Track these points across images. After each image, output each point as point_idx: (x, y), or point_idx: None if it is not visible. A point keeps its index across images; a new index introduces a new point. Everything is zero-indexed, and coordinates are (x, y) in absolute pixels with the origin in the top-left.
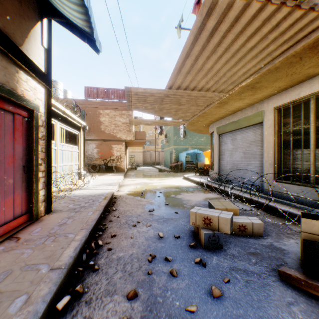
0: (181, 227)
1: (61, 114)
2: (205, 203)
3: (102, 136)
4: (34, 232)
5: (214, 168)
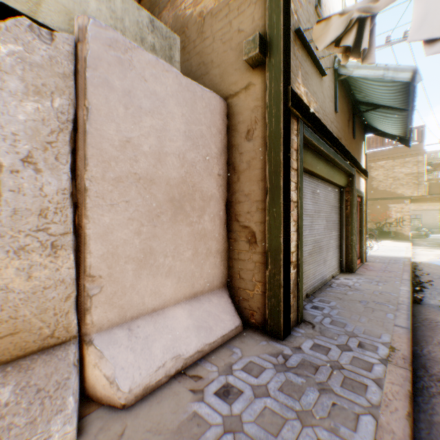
0: None
1: None
2: None
3: (373, 195)
4: (370, 267)
5: None
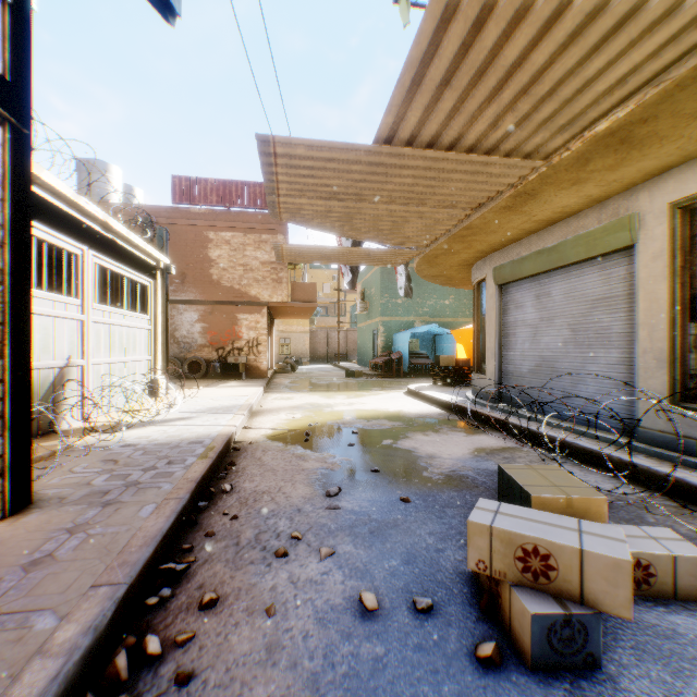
0: (428, 559)
1: (97, 230)
2: (479, 466)
3: (214, 294)
4: None
5: (487, 368)
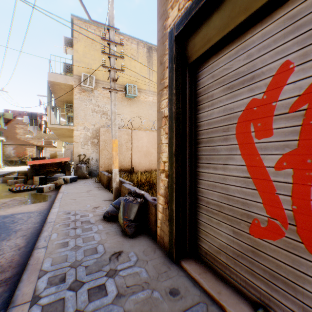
0: None
1: None
2: None
3: (19, 142)
4: None
5: None
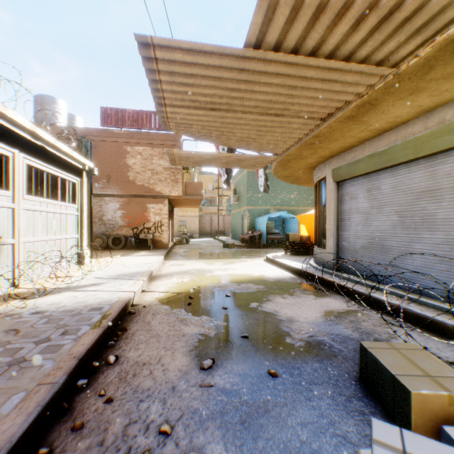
0: None
1: (27, 138)
2: (332, 331)
3: (130, 190)
4: None
5: (327, 244)
